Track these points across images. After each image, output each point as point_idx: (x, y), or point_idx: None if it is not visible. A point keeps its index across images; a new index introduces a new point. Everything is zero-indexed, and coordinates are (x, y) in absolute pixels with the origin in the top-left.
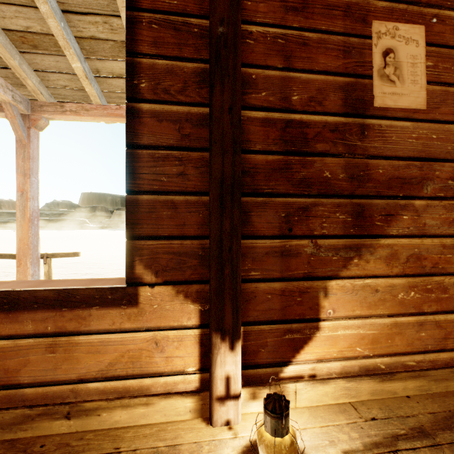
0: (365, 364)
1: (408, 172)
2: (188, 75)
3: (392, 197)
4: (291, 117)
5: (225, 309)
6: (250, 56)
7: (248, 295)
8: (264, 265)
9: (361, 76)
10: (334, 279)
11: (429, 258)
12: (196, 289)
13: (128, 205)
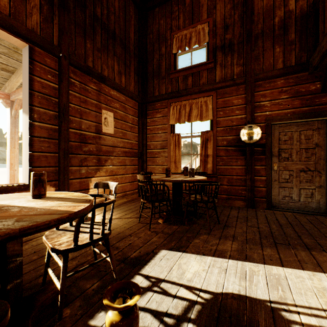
0: (100, 199)
1: (110, 149)
2: (51, 115)
3: (107, 156)
4: (82, 132)
5: (66, 187)
6: (70, 113)
7: (70, 183)
8: (74, 174)
9: (99, 123)
10: (93, 177)
11: (114, 171)
12: (54, 183)
13: (30, 156)
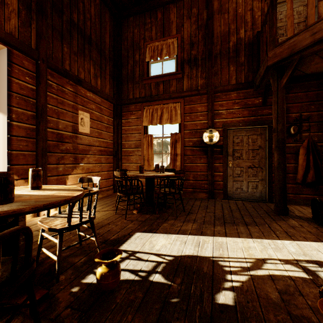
0: None
1: (86, 148)
2: (29, 115)
3: (83, 154)
4: (59, 132)
5: (44, 184)
6: (48, 113)
7: (48, 181)
8: (52, 172)
9: (76, 124)
10: (70, 175)
11: (90, 169)
12: None
13: (8, 154)
